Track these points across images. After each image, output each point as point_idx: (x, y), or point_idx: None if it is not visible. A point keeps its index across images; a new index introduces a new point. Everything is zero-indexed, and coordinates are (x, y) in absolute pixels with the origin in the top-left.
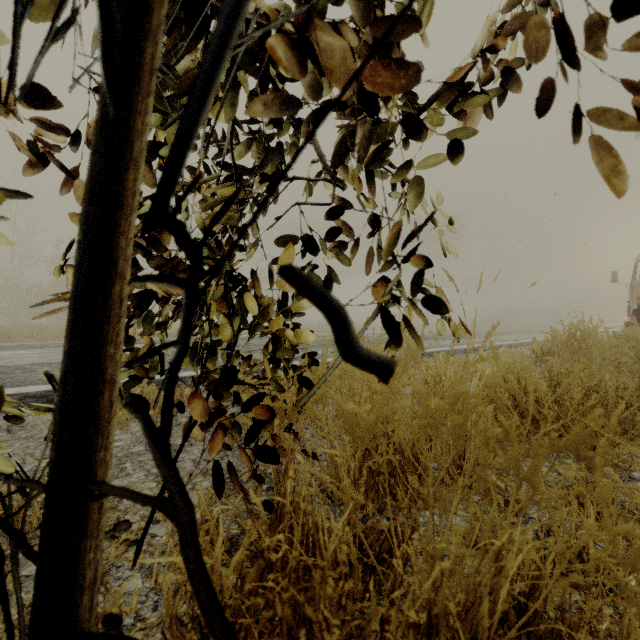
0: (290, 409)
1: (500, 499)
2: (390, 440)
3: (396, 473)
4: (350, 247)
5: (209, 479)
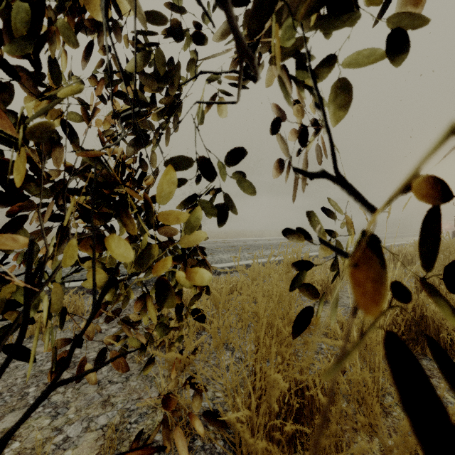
0: (185, 358)
1: (421, 454)
2: (298, 387)
3: (304, 420)
4: (248, 175)
5: (107, 412)
